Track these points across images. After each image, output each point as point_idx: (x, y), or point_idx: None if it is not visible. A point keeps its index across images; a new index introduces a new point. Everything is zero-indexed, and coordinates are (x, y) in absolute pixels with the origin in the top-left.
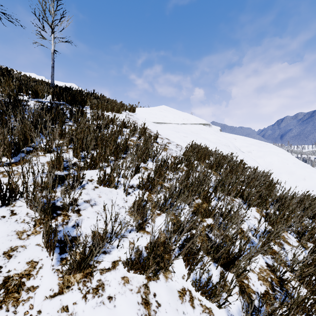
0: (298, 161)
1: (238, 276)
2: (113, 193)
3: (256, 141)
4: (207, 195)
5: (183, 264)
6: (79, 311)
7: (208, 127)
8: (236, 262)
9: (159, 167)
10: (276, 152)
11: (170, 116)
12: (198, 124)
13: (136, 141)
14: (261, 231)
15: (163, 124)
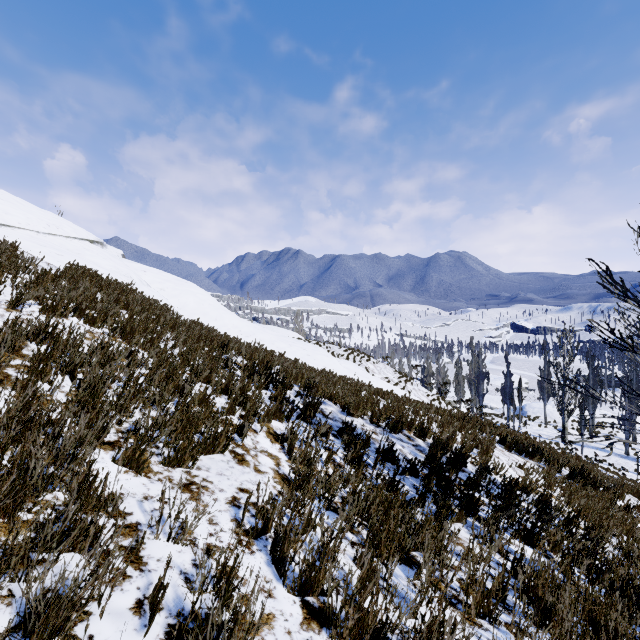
0: (217, 303)
1: (112, 326)
2: (2, 286)
3: (175, 278)
4: (94, 299)
5: (77, 319)
6: (24, 317)
7: (99, 247)
8: (111, 318)
9: (42, 274)
10: (195, 293)
11: (17, 214)
12: (81, 239)
13: (3, 248)
14: (137, 323)
15: (4, 227)
